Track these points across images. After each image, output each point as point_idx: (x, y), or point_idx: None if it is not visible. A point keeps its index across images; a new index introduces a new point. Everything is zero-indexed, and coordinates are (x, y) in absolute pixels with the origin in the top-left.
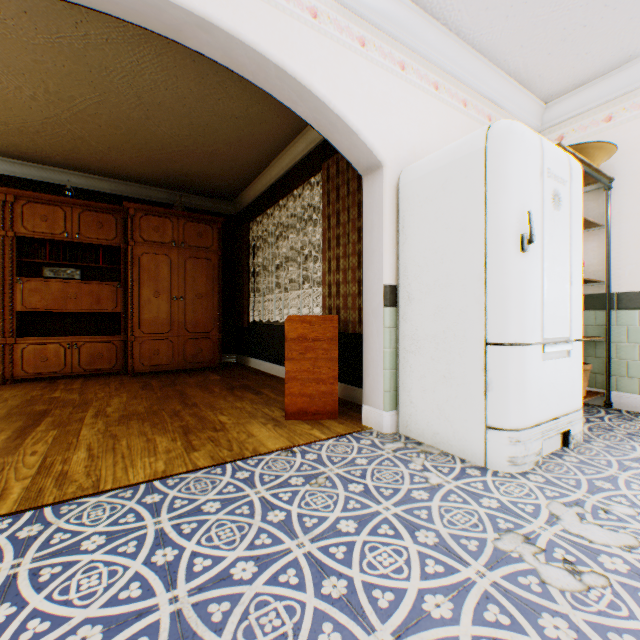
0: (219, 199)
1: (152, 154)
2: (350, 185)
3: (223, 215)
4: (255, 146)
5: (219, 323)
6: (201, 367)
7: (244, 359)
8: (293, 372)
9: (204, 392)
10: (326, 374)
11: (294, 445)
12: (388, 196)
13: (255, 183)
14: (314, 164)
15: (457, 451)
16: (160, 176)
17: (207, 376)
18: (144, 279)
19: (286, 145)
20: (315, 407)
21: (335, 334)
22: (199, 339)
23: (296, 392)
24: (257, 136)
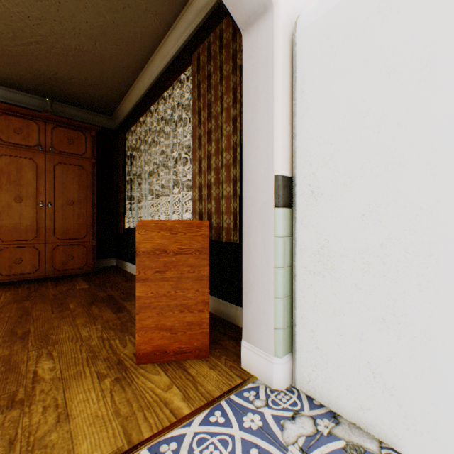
0: (97, 112)
1: (5, 44)
2: (223, 68)
3: (102, 128)
4: (122, 43)
5: (93, 230)
6: (72, 274)
7: (122, 263)
8: (147, 298)
9: (53, 310)
10: (193, 298)
11: (128, 451)
12: (281, 47)
13: (130, 94)
14: (184, 62)
15: (413, 452)
16: (26, 78)
17: (74, 285)
18: (2, 183)
19: (156, 45)
20: (178, 344)
21: (205, 245)
22: (70, 246)
23: (151, 325)
24: (122, 28)
